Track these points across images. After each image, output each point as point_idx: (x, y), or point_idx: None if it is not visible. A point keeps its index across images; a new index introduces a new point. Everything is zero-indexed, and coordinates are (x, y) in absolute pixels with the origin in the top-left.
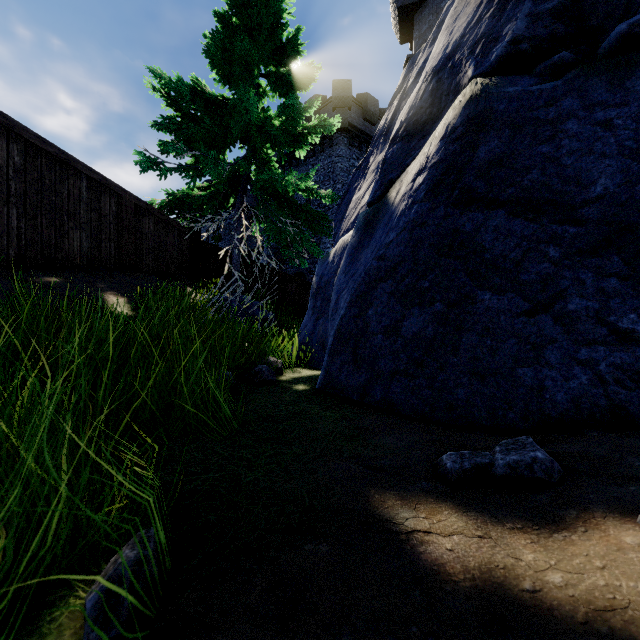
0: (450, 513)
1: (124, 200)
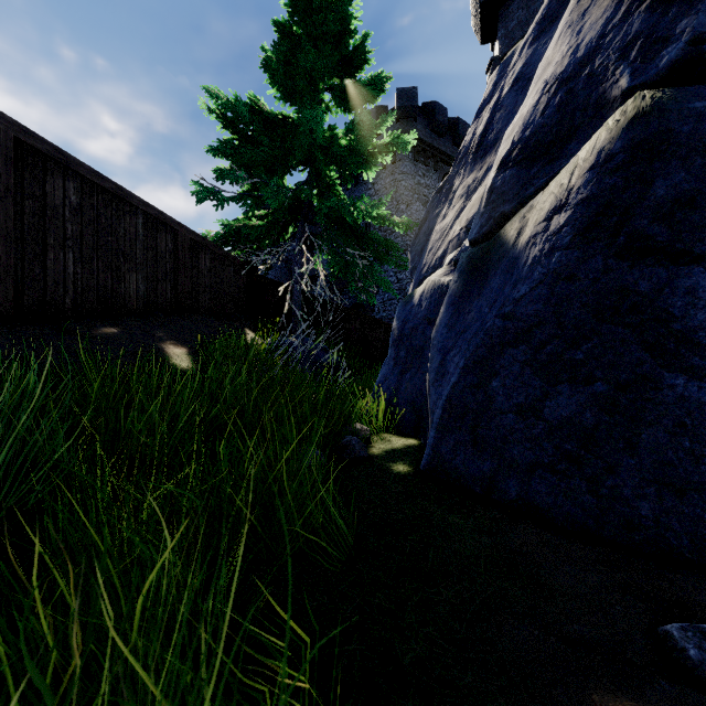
0: None
1: (180, 235)
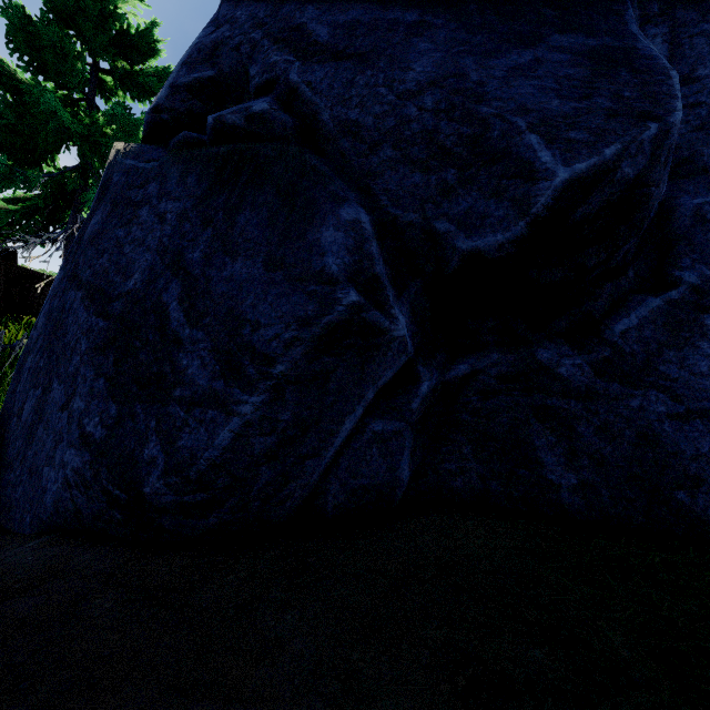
0: None
1: None
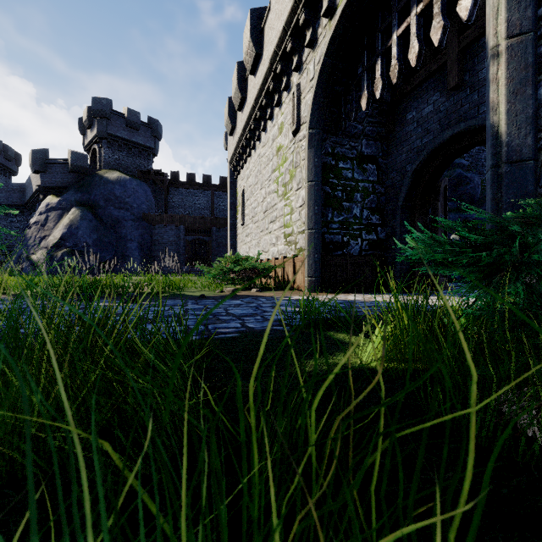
0: None
1: None
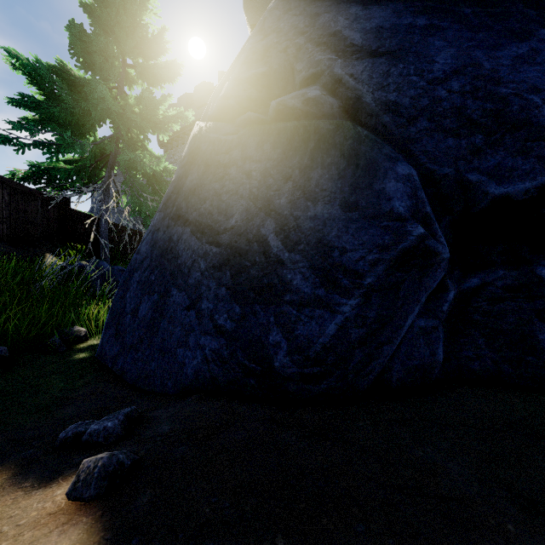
0: (5, 478)
1: None
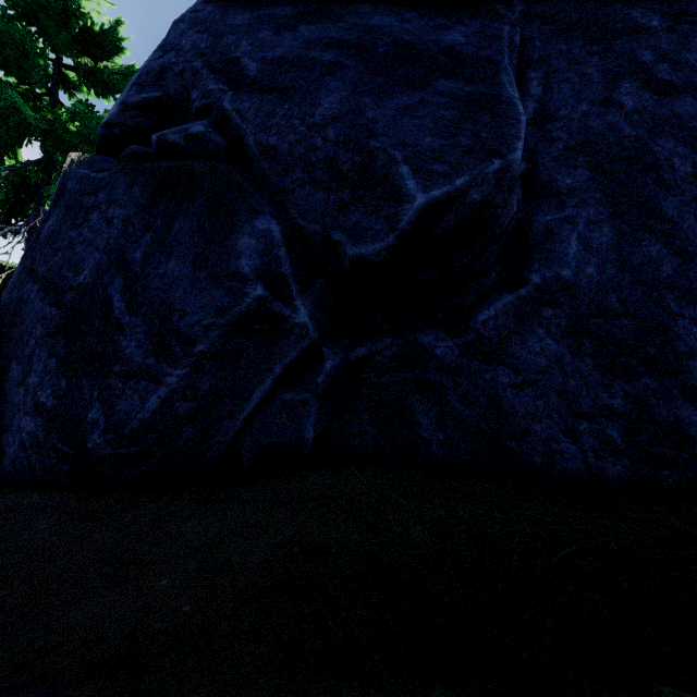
0: None
1: None
